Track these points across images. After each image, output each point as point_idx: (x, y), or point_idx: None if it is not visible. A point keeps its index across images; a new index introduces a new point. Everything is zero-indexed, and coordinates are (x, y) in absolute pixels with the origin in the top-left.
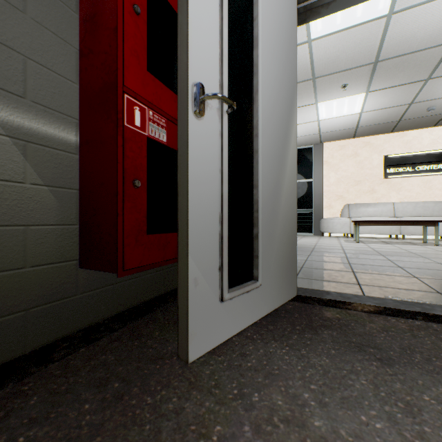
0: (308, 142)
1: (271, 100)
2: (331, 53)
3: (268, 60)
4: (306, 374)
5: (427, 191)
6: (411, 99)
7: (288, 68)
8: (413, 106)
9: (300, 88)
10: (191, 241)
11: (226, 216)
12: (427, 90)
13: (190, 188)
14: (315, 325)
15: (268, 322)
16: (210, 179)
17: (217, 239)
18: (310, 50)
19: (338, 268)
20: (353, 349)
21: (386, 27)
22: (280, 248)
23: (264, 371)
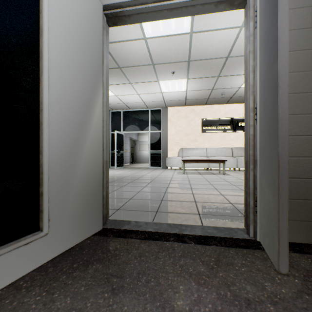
0: (158, 106)
1: (66, 81)
2: (161, 50)
3: (62, 48)
4: None
5: (223, 141)
6: (212, 86)
7: (91, 57)
8: (214, 90)
9: (145, 69)
10: None
11: None
12: (219, 82)
13: None
14: (91, 260)
15: (53, 264)
16: None
17: None
18: (147, 45)
19: (154, 198)
20: (101, 282)
21: (191, 41)
22: (80, 198)
23: None
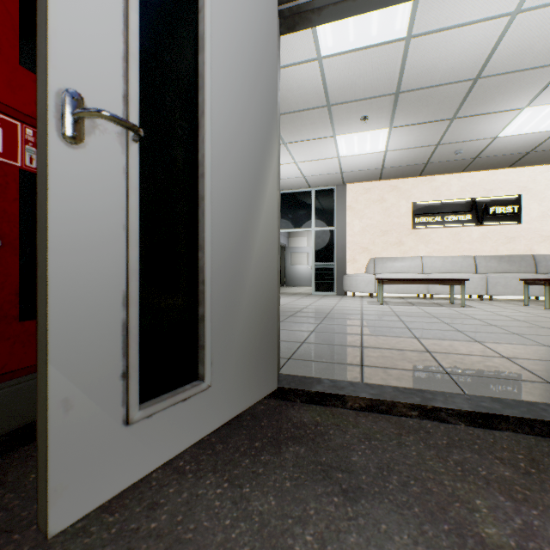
0: (329, 182)
1: (232, 127)
2: (346, 76)
3: (226, 71)
4: (233, 534)
5: (456, 244)
6: (437, 139)
7: (262, 85)
8: (440, 147)
9: (313, 115)
10: (56, 341)
11: (137, 295)
12: (453, 130)
13: (54, 257)
14: (282, 438)
15: (220, 439)
16: (101, 240)
17: (118, 331)
18: (322, 70)
19: (346, 343)
20: (316, 477)
21: (405, 53)
22: (248, 330)
23: (169, 538)
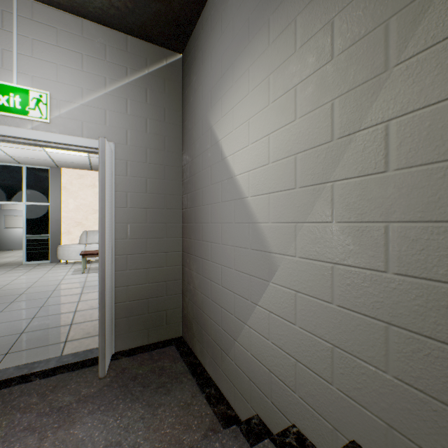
0: (42, 164)
1: None
2: None
3: None
4: None
5: None
6: None
7: None
8: None
9: None
10: None
11: None
12: None
13: None
14: None
15: None
16: None
17: None
18: None
19: (11, 332)
20: None
21: None
22: None
23: None
